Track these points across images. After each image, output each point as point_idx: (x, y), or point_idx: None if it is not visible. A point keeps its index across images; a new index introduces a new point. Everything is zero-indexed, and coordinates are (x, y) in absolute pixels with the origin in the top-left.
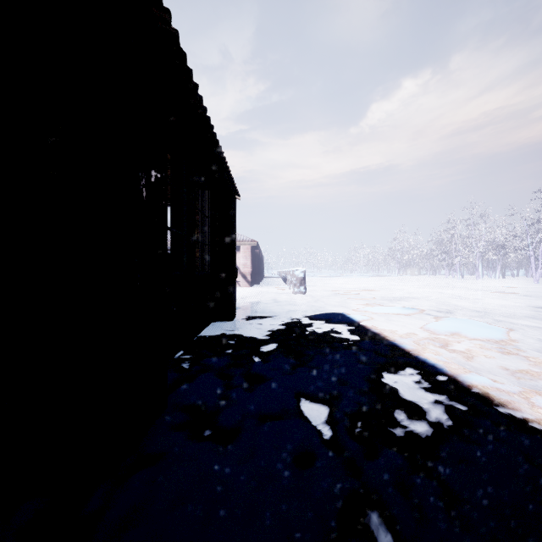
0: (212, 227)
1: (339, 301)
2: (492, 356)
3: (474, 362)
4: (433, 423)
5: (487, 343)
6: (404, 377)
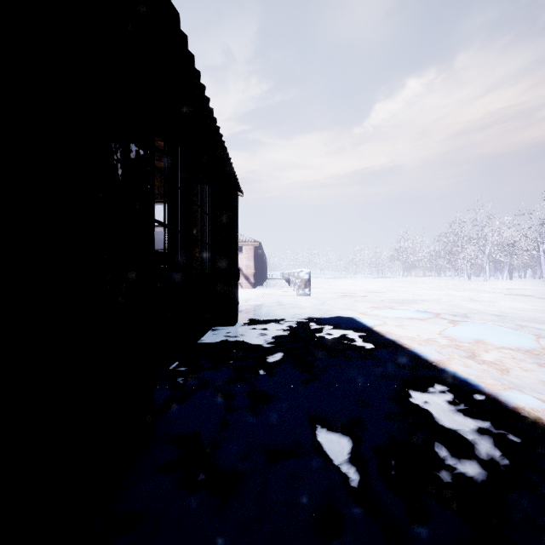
0: (213, 225)
1: (346, 304)
2: (529, 369)
3: (511, 377)
4: (485, 462)
5: (517, 352)
6: (434, 395)
